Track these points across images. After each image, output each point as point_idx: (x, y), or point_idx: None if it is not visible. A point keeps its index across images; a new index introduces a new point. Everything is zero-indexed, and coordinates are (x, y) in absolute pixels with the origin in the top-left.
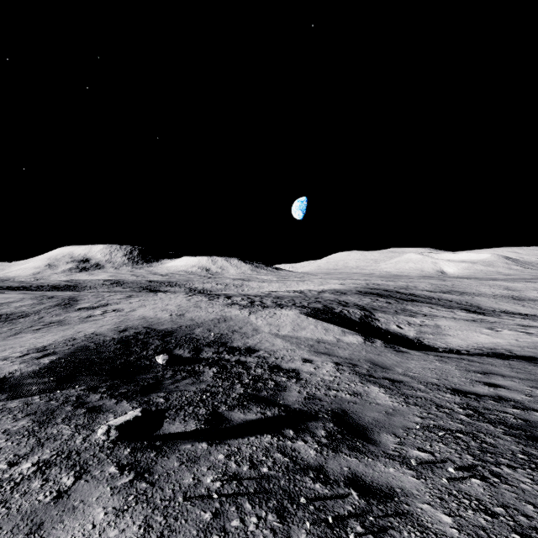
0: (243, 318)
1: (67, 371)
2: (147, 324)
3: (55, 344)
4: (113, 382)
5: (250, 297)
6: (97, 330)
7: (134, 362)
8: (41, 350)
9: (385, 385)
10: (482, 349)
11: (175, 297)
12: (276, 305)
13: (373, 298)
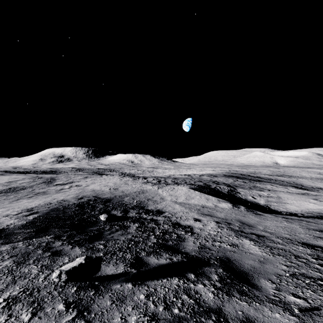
0: (154, 191)
1: (43, 224)
2: (95, 194)
3: (38, 206)
4: (71, 233)
5: (158, 178)
6: (65, 198)
7: (86, 219)
8: (29, 210)
9: (253, 239)
10: (312, 213)
11: (113, 178)
12: (174, 183)
13: (234, 179)
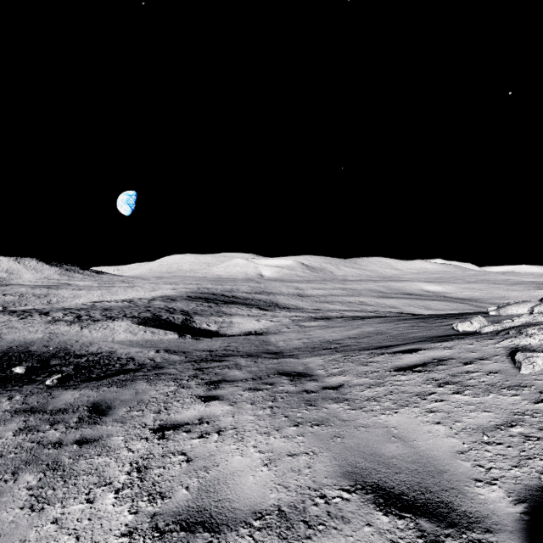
0: (76, 332)
1: None
2: None
3: None
4: None
5: (73, 311)
6: None
7: None
8: None
9: (180, 354)
10: (245, 332)
11: None
12: (107, 318)
13: (199, 303)
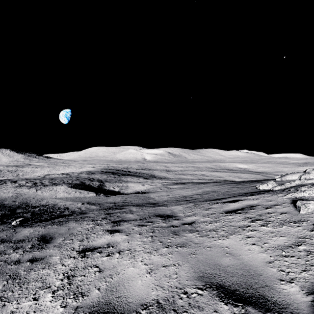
0: (33, 193)
1: None
2: None
3: None
4: None
5: (32, 180)
6: None
7: None
8: None
9: (96, 205)
10: (136, 192)
11: None
12: (52, 184)
13: (108, 175)
